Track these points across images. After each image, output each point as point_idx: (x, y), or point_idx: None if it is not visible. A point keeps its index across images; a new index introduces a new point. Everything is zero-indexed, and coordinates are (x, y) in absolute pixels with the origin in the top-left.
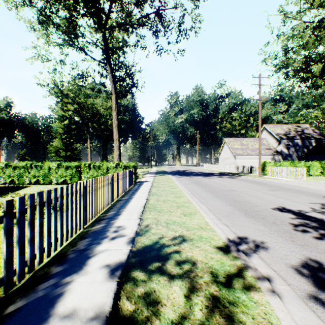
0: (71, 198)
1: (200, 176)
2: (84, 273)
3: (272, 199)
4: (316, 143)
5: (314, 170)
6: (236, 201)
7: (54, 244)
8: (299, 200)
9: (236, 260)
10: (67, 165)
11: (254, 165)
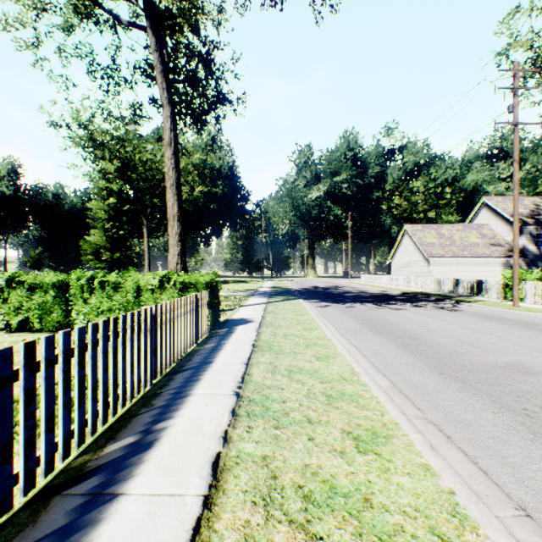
0: None
1: (370, 303)
2: None
3: None
4: None
5: None
6: None
7: None
8: None
9: None
10: (28, 280)
11: (468, 277)
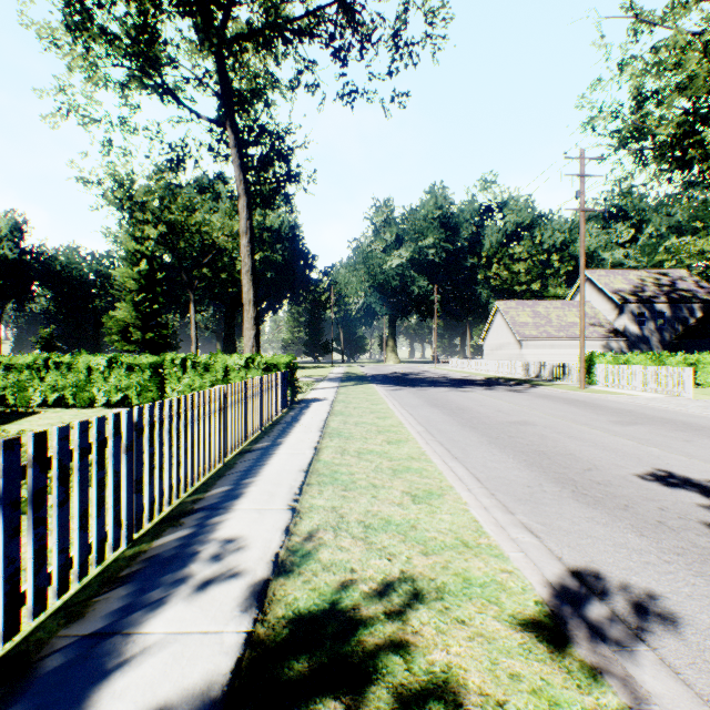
0: (80, 464)
1: (444, 387)
2: None
3: (631, 447)
4: (703, 312)
5: (707, 374)
6: (541, 455)
7: (5, 618)
8: (700, 451)
9: (601, 691)
10: (130, 361)
11: (564, 361)
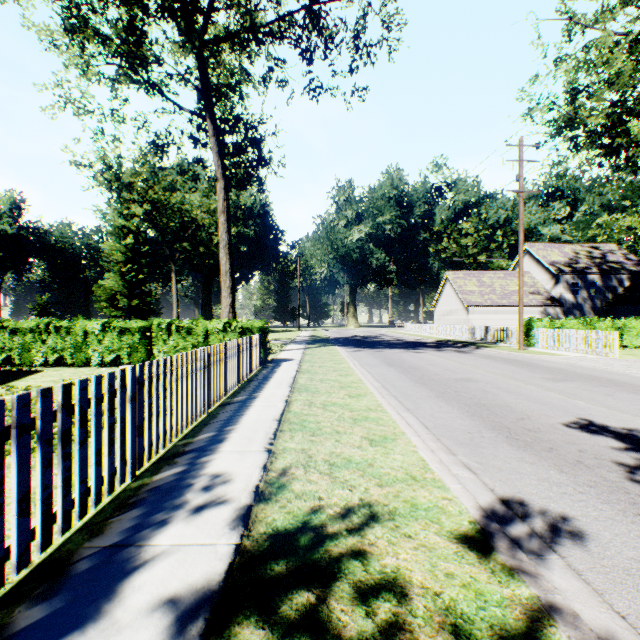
0: (96, 410)
1: (399, 348)
2: (101, 631)
3: (559, 400)
4: (631, 281)
5: (632, 337)
6: (482, 406)
7: (42, 532)
8: (619, 403)
9: (517, 585)
10: (122, 326)
11: (506, 325)
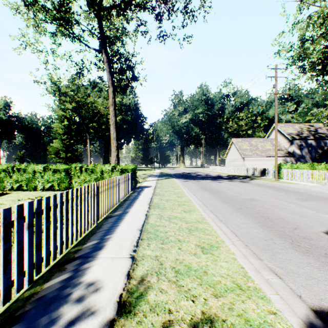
0: None
1: (208, 180)
2: None
3: (313, 214)
4: None
5: None
6: (266, 219)
7: None
8: None
9: None
10: (54, 168)
11: (264, 167)
